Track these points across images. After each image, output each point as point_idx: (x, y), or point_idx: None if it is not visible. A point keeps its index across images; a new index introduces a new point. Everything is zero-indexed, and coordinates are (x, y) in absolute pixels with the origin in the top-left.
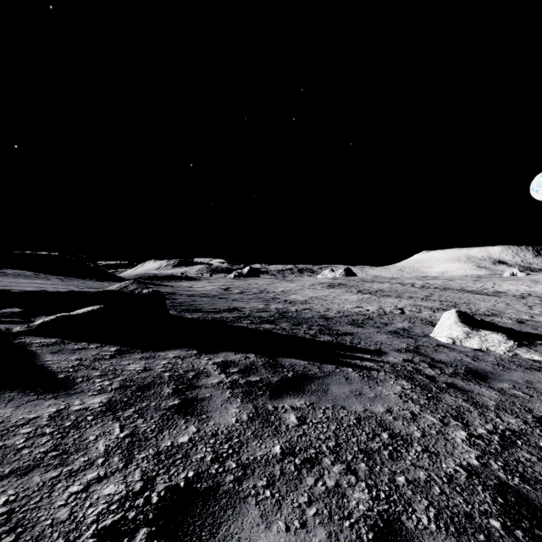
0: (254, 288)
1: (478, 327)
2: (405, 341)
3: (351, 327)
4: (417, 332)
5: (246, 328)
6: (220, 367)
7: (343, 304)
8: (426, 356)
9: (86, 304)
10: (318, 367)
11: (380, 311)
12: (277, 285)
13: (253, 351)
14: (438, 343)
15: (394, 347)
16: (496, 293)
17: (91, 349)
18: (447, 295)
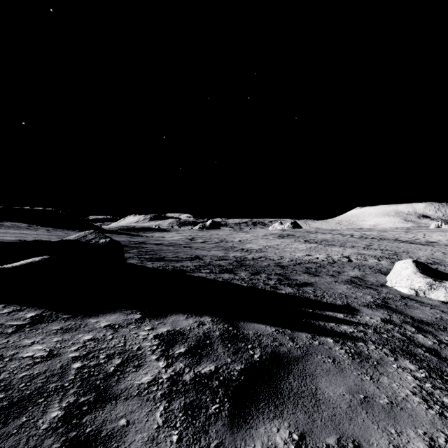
0: (215, 238)
1: (438, 277)
2: (367, 293)
3: (307, 276)
4: (372, 281)
5: (205, 278)
6: (162, 345)
7: (294, 252)
8: (402, 313)
9: (37, 254)
10: (289, 337)
11: (329, 259)
12: (235, 236)
13: (209, 313)
14: (401, 294)
15: (361, 301)
16: (429, 243)
17: (0, 315)
18: (385, 245)
